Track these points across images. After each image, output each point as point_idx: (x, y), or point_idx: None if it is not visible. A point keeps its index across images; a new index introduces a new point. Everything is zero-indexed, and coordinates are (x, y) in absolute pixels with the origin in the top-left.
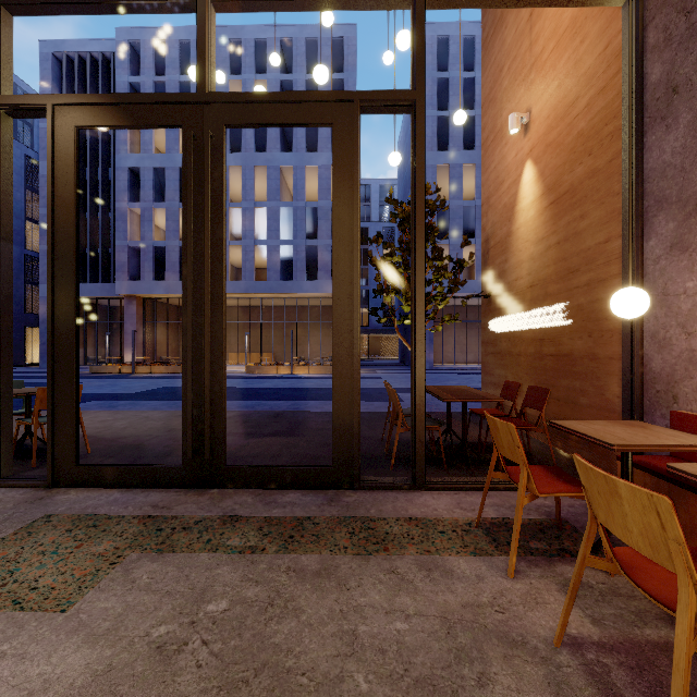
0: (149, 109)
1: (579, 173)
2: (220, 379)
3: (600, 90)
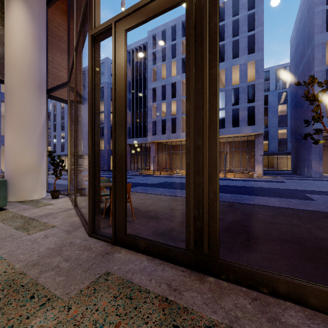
0: None
1: None
2: (214, 188)
3: None
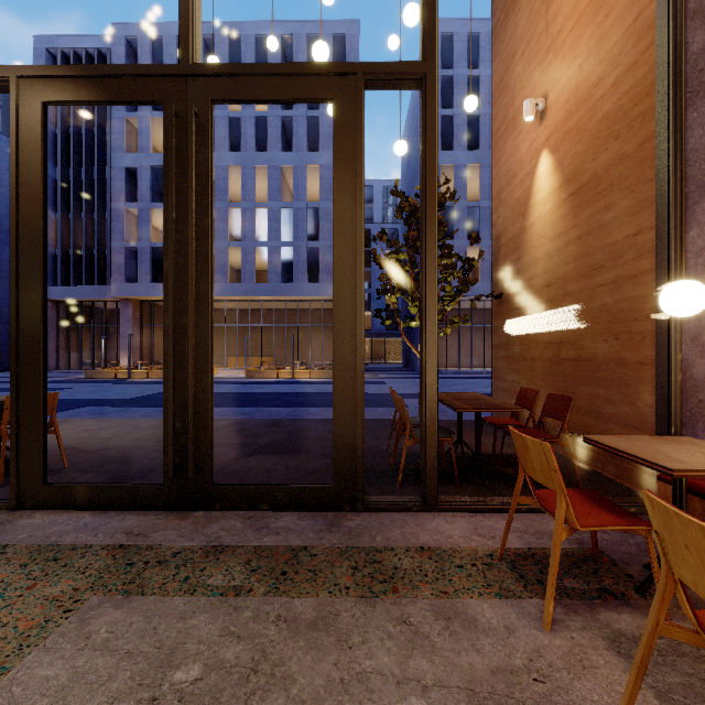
0: (126, 82)
1: (604, 160)
2: (206, 387)
3: (629, 67)
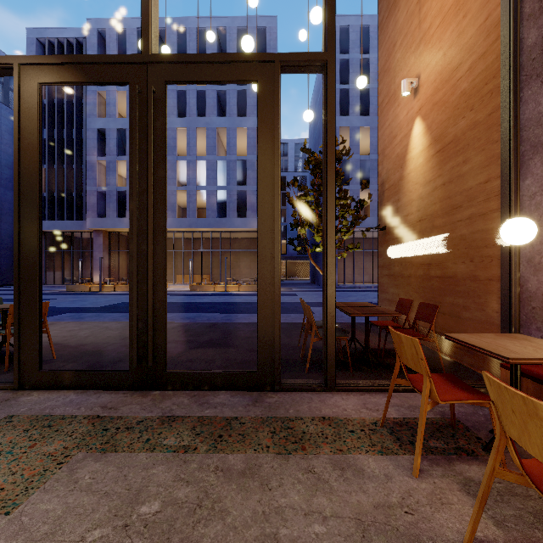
0: (101, 68)
1: (462, 126)
2: (161, 297)
3: (481, 56)
